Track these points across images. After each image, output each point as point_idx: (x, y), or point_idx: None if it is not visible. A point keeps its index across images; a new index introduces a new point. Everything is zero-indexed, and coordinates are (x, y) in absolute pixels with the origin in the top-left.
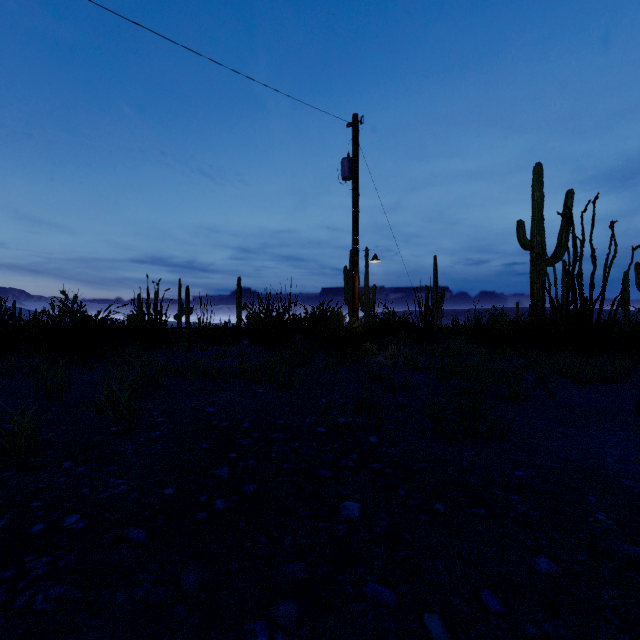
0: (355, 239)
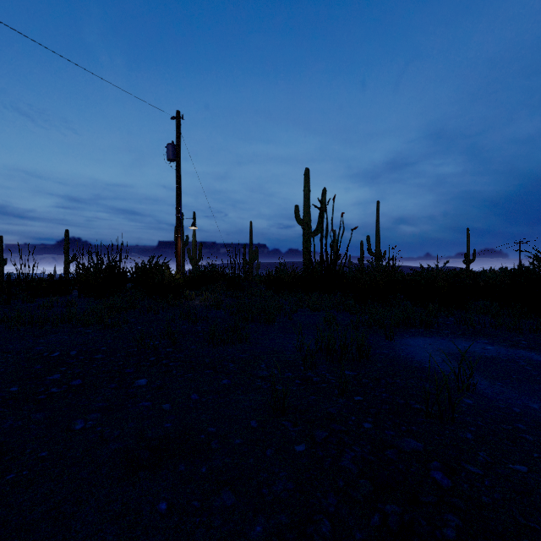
0: (178, 209)
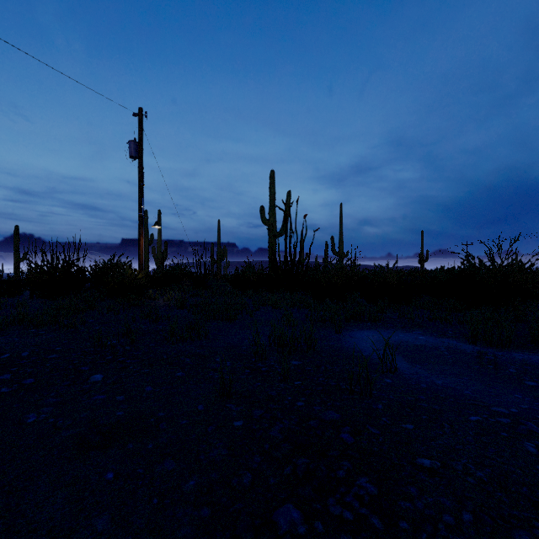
0: (140, 207)
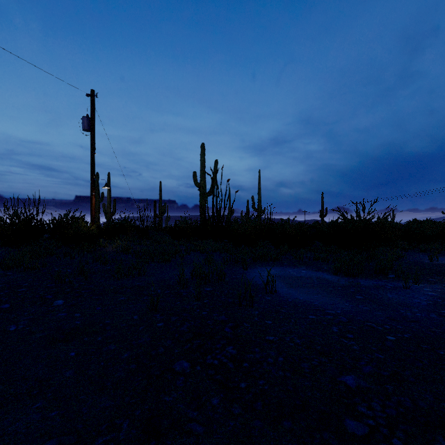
0: (92, 172)
